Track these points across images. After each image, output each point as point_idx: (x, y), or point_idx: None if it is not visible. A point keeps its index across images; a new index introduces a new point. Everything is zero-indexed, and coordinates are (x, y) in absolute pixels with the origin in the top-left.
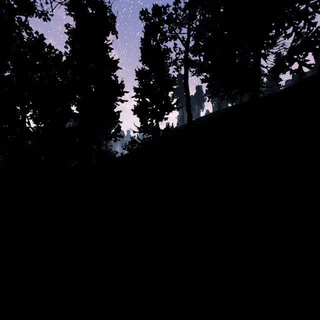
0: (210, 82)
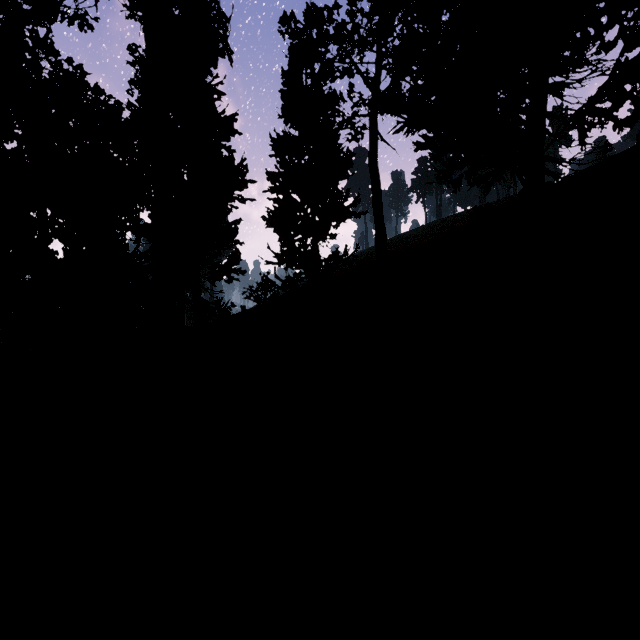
0: (435, 147)
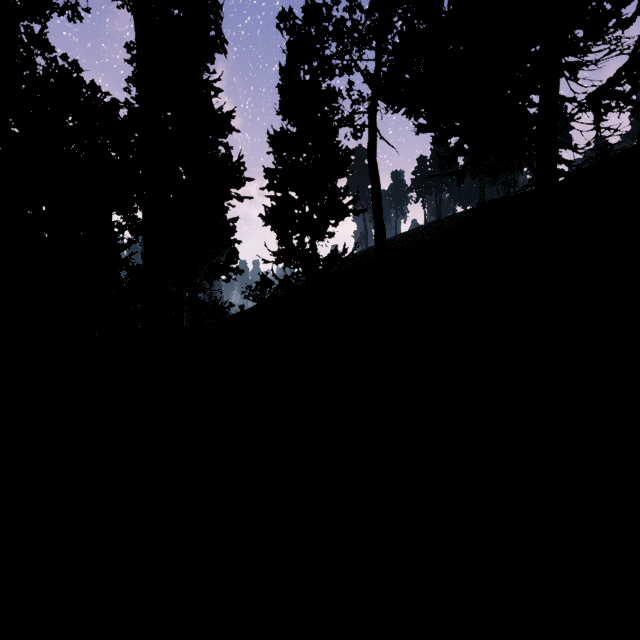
0: (438, 132)
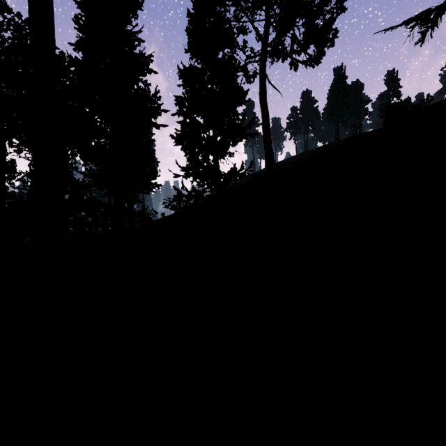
0: None
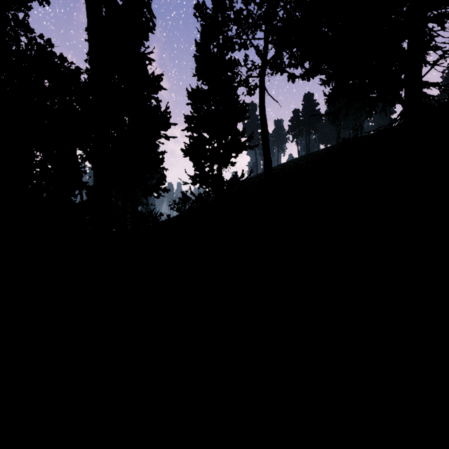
0: (325, 75)
